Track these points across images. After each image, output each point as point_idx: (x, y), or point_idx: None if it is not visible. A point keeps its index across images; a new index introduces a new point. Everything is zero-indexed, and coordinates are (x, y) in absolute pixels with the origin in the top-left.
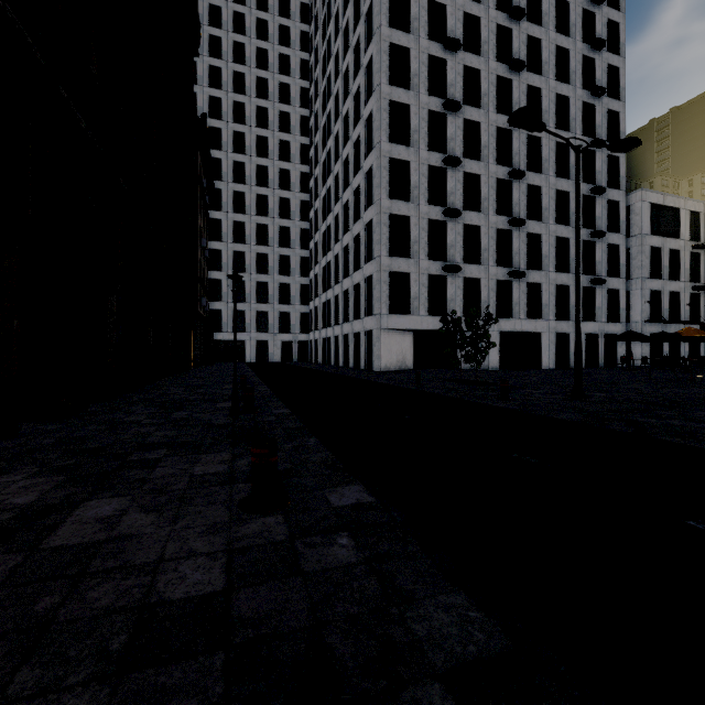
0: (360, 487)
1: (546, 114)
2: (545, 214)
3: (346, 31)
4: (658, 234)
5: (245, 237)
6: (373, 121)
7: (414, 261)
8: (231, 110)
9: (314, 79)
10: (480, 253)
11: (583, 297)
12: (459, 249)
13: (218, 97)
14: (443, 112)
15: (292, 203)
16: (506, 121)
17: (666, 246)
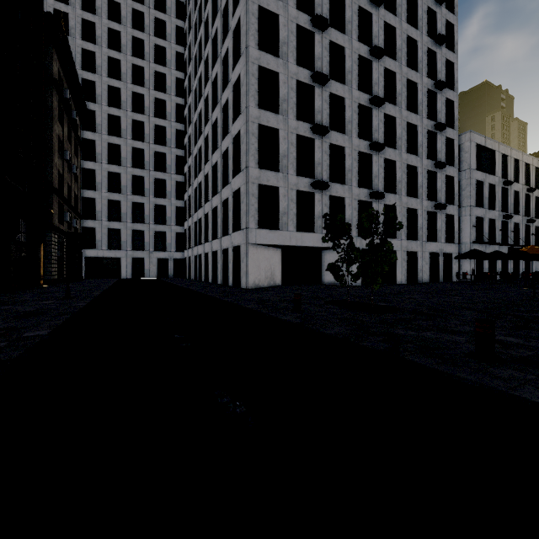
0: None
1: (400, 52)
2: (399, 143)
3: None
4: (480, 170)
5: (120, 159)
6: (241, 27)
7: (283, 175)
8: (106, 36)
9: (187, 15)
10: (345, 174)
11: (427, 221)
12: (326, 167)
13: (92, 21)
14: (311, 30)
15: (168, 131)
16: (367, 51)
17: (487, 180)
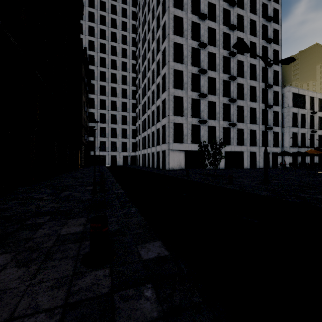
0: (160, 243)
1: None
2: (245, 97)
3: (153, 10)
4: (296, 106)
5: (105, 106)
6: (166, 52)
7: (185, 118)
8: (99, 47)
9: (138, 33)
10: (216, 115)
11: (262, 135)
12: (206, 112)
13: (93, 40)
14: (198, 48)
15: (128, 91)
16: (227, 53)
17: (299, 112)
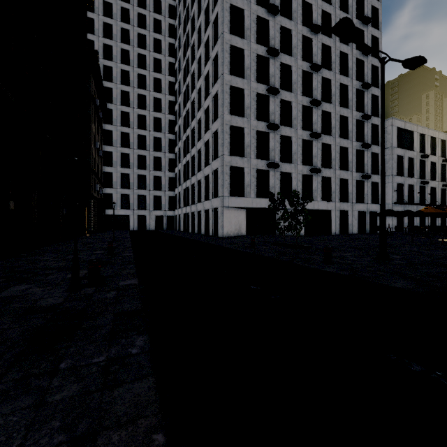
0: None
1: (334, 64)
2: (333, 131)
3: None
4: (401, 147)
5: (129, 143)
6: (219, 59)
7: (247, 159)
8: (120, 55)
9: (178, 36)
10: (292, 156)
11: (356, 187)
12: (278, 152)
13: (110, 45)
14: (267, 57)
15: (163, 121)
16: (308, 66)
17: (406, 155)
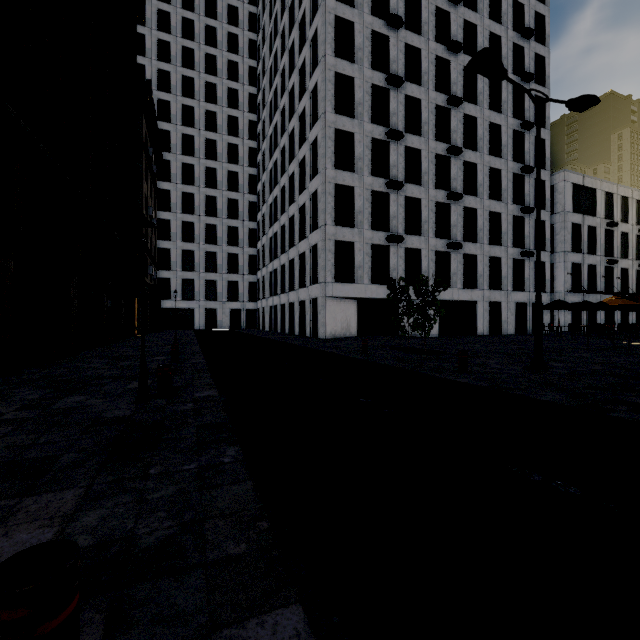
0: (299, 616)
1: (481, 95)
2: (480, 189)
3: (292, 8)
4: (578, 211)
5: (193, 208)
6: (319, 92)
7: (358, 231)
8: (180, 84)
9: (261, 58)
10: (421, 225)
11: (513, 269)
12: (401, 220)
13: (167, 70)
14: (386, 87)
15: (240, 176)
16: (444, 100)
17: (585, 223)
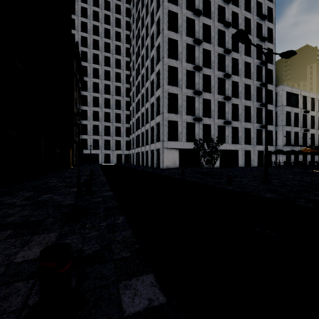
0: (152, 277)
1: (240, 48)
2: (240, 95)
3: (147, 5)
4: (289, 105)
5: (98, 104)
6: (160, 47)
7: (180, 115)
8: (92, 43)
9: (132, 30)
10: (211, 112)
11: (256, 134)
12: (201, 110)
13: (85, 36)
14: (193, 45)
15: (121, 88)
16: (222, 51)
17: (293, 111)
